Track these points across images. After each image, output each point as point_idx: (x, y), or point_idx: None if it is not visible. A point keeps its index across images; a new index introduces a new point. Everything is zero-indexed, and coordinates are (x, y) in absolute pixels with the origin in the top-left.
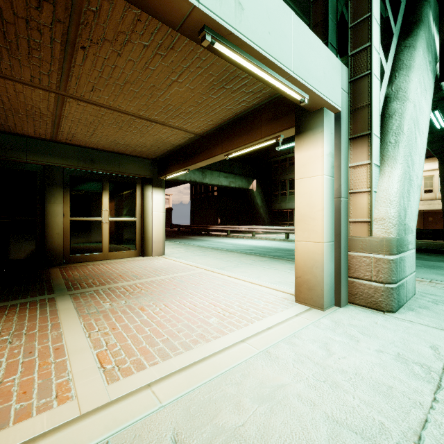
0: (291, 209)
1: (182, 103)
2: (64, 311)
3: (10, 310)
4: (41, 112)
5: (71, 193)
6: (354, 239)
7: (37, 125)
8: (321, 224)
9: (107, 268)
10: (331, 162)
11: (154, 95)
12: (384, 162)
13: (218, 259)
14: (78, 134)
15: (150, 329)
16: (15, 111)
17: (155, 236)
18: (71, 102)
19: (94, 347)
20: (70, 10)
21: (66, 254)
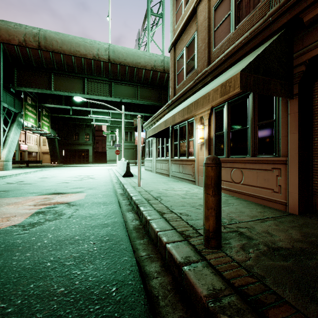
0: None
1: None
2: None
3: None
4: None
5: None
6: None
7: None
8: None
9: None
10: None
11: None
12: (4, 148)
13: None
14: None
15: None
16: None
17: None
18: None
19: None
20: None
21: None
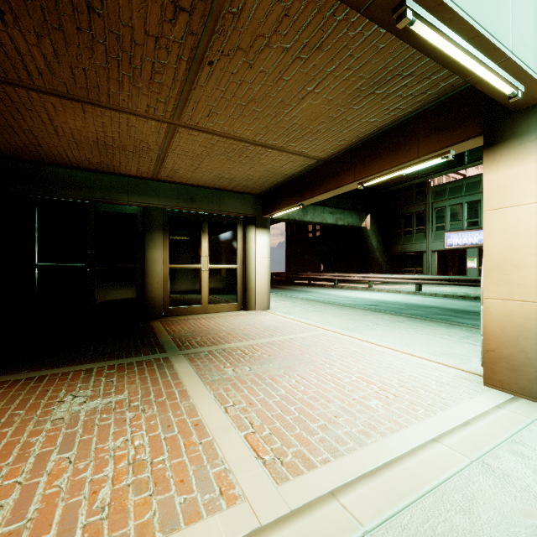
0: (418, 251)
1: (312, 120)
2: (185, 375)
3: (128, 369)
4: (148, 146)
5: (170, 237)
6: None
7: (141, 163)
8: (535, 275)
9: (210, 323)
10: None
11: (279, 113)
12: None
13: (338, 317)
14: (181, 170)
15: (296, 409)
16: (123, 148)
17: (258, 286)
18: (182, 132)
19: (238, 428)
20: (207, 16)
21: (165, 306)
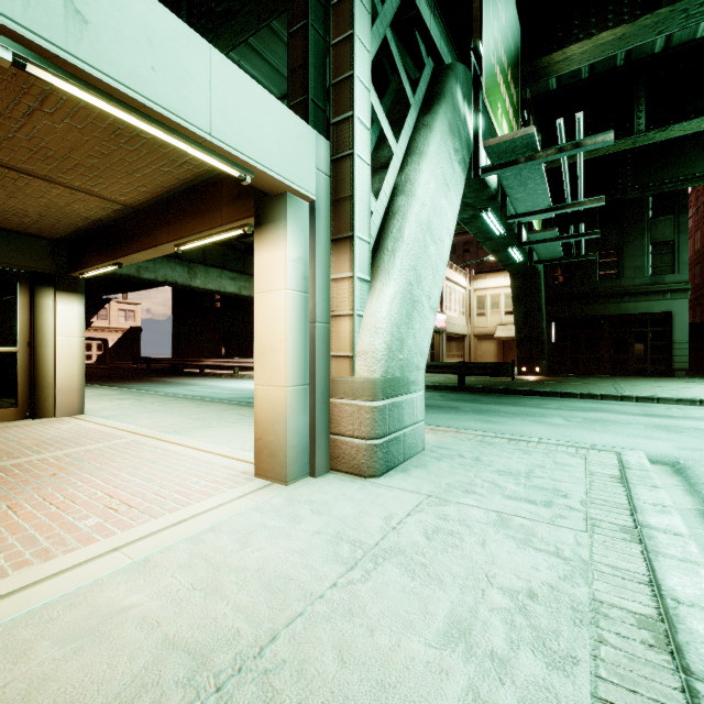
0: None
1: (72, 149)
2: None
3: None
4: None
5: None
6: (336, 381)
7: None
8: (284, 360)
9: None
10: (303, 272)
11: (3, 126)
12: (377, 276)
13: (182, 417)
14: None
15: None
16: None
17: (61, 380)
18: None
19: None
20: None
21: None
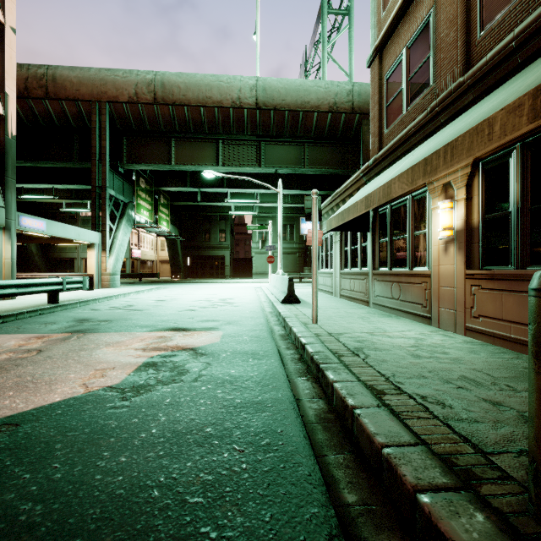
0: (71, 258)
1: None
2: None
3: None
4: None
5: None
6: (103, 273)
7: None
8: (94, 270)
9: None
10: (97, 255)
11: None
12: (111, 255)
13: None
14: None
15: None
16: None
17: None
18: None
19: None
20: None
21: None
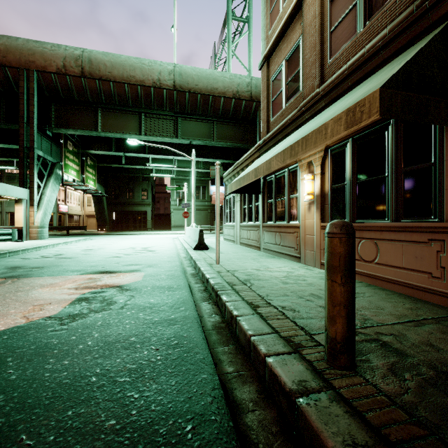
0: None
1: None
2: None
3: None
4: None
5: None
6: (31, 226)
7: None
8: (22, 223)
9: None
10: (25, 210)
11: None
12: (39, 210)
13: None
14: None
15: None
16: None
17: None
18: None
19: None
20: None
21: None
